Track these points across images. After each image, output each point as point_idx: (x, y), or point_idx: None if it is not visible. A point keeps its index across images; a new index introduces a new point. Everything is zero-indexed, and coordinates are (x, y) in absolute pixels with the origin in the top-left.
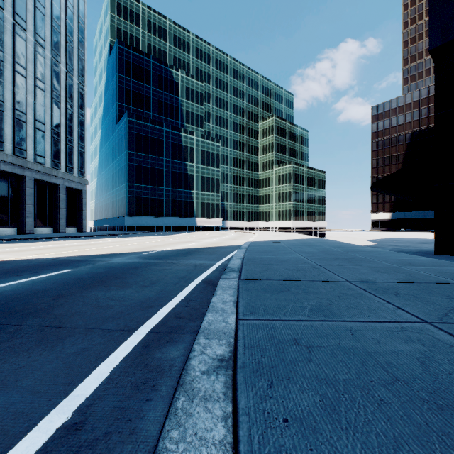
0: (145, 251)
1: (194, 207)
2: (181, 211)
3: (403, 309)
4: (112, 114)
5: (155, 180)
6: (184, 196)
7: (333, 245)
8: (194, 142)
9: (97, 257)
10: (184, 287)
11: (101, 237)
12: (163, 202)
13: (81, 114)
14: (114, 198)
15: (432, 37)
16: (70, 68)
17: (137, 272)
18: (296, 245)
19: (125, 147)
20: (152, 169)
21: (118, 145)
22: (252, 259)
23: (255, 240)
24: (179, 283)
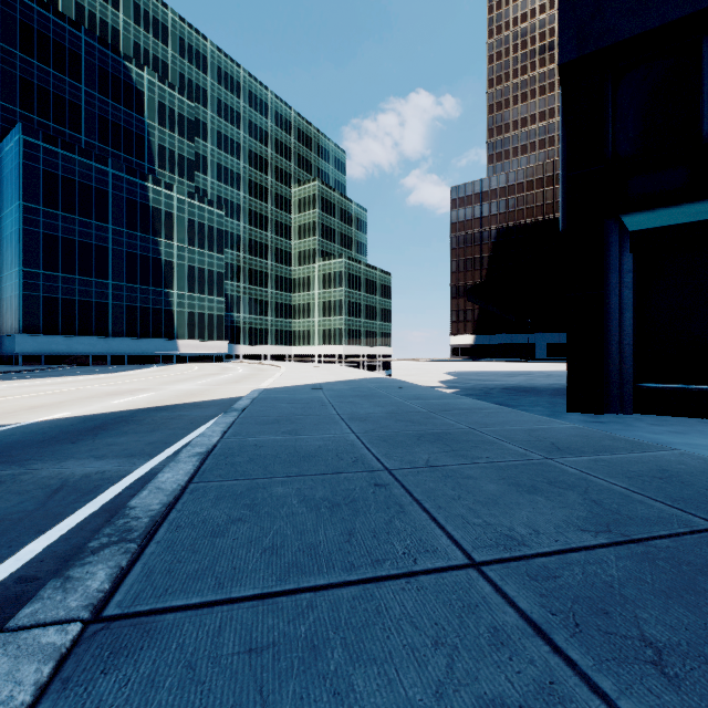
0: None
1: (175, 320)
2: (148, 327)
3: None
4: None
5: (90, 266)
6: (154, 300)
7: (406, 393)
8: (173, 204)
9: None
10: None
11: None
12: (108, 309)
13: None
14: None
15: (564, 42)
16: None
17: None
18: (344, 397)
19: (18, 194)
20: (84, 244)
21: (2, 189)
22: (231, 457)
23: (272, 386)
24: None
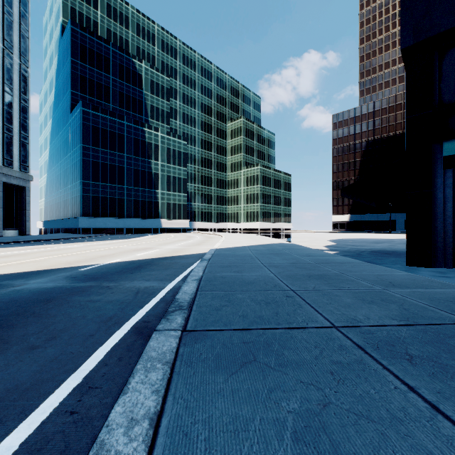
0: (84, 265)
1: (159, 208)
2: (145, 212)
3: (444, 413)
4: (64, 103)
5: (115, 178)
6: (148, 196)
7: (302, 252)
8: (158, 139)
9: (7, 279)
10: (98, 347)
11: (42, 243)
12: (124, 202)
13: (24, 99)
14: (67, 197)
15: (404, 35)
16: (9, 44)
17: (43, 311)
18: (264, 254)
19: (80, 140)
20: (112, 165)
21: (72, 138)
22: (212, 281)
23: (220, 247)
24: (94, 335)
